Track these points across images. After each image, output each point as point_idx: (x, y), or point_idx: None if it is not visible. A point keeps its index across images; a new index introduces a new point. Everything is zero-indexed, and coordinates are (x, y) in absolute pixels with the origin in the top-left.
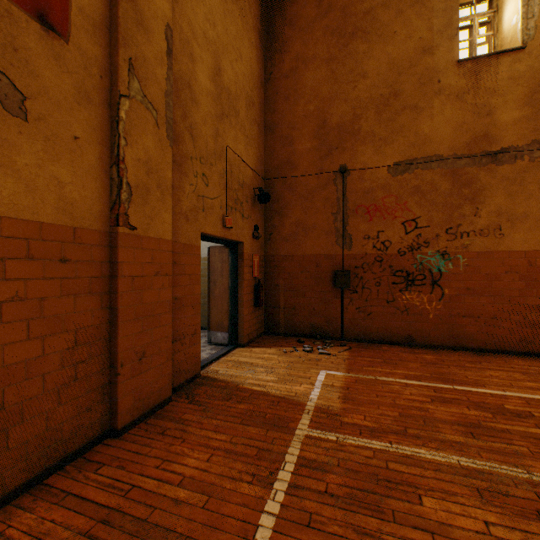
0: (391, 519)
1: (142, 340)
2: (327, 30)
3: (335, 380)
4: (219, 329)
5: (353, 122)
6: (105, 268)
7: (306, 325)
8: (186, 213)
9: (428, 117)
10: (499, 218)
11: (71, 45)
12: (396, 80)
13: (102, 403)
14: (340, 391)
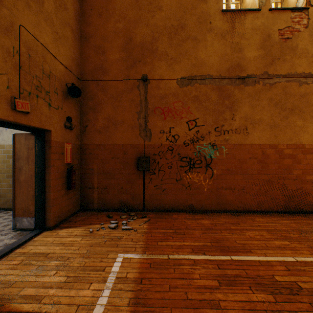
0: None
1: None
2: None
3: (130, 269)
4: (25, 215)
5: (152, 43)
6: None
7: (116, 201)
8: None
9: (203, 47)
10: (246, 122)
11: None
12: (183, 16)
13: None
14: (132, 289)
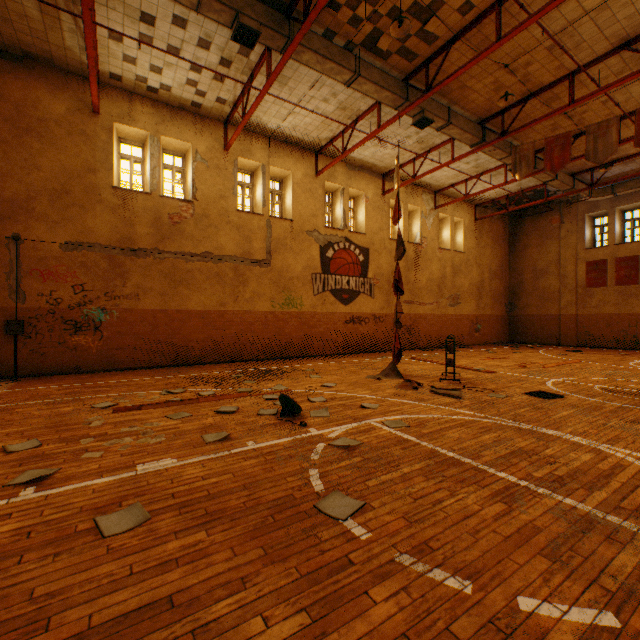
0: None
1: None
2: (0, 115)
3: None
4: None
5: (28, 201)
6: None
7: None
8: None
9: (93, 216)
10: (139, 289)
11: None
12: (69, 182)
13: None
14: None
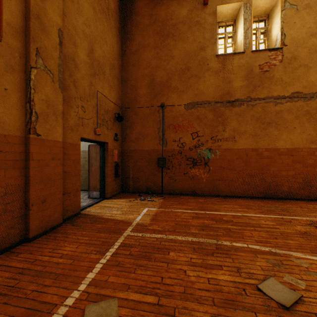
0: (154, 260)
1: (44, 193)
2: (155, 32)
3: (151, 212)
4: (95, 190)
5: (167, 81)
6: (23, 155)
7: (144, 187)
8: (72, 127)
9: (203, 81)
10: (234, 133)
11: (3, 42)
12: (188, 61)
13: (21, 225)
14: (151, 216)
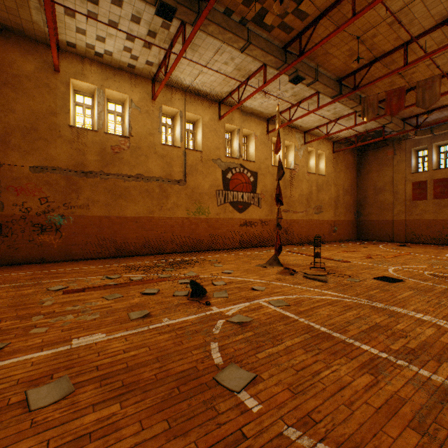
0: None
1: None
2: None
3: None
4: None
5: (5, 136)
6: None
7: None
8: None
9: (55, 147)
10: (89, 201)
11: None
12: (36, 122)
13: None
14: None
